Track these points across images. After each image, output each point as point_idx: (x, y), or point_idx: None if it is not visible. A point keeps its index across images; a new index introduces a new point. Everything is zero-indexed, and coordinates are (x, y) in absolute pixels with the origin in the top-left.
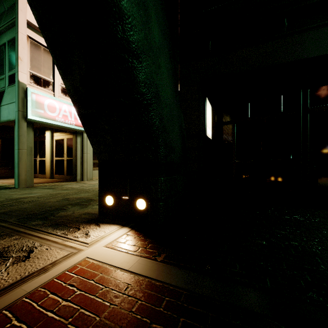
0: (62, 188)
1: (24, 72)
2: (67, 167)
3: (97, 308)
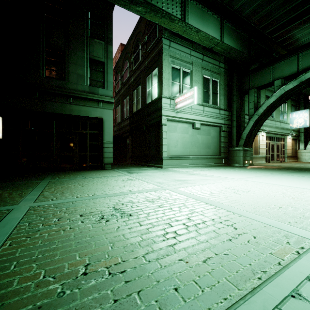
0: None
1: None
2: None
3: None
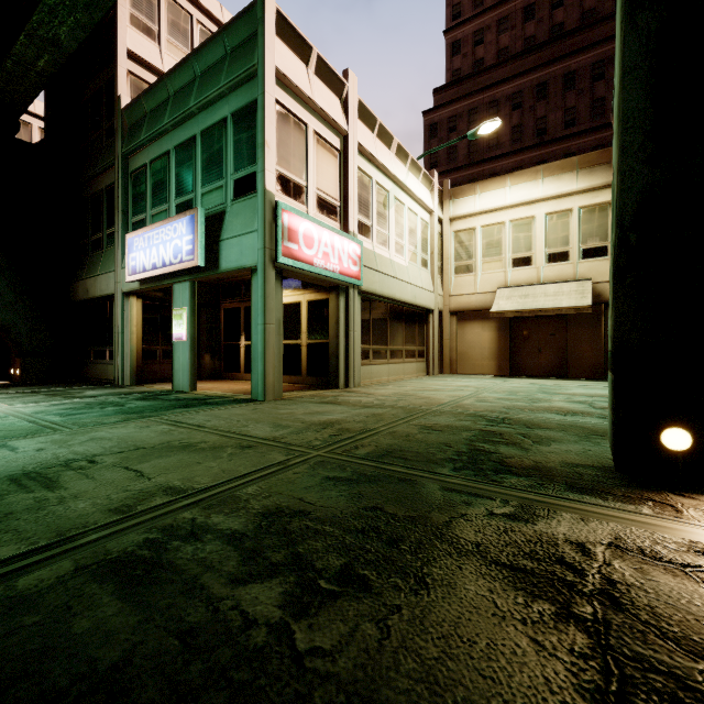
0: (350, 403)
1: (271, 171)
2: (308, 359)
3: None
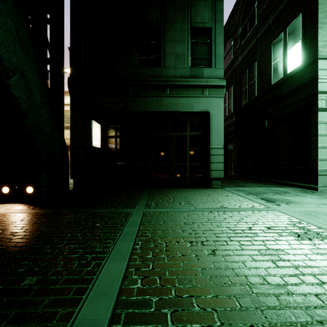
0: None
1: None
2: None
3: (1, 219)
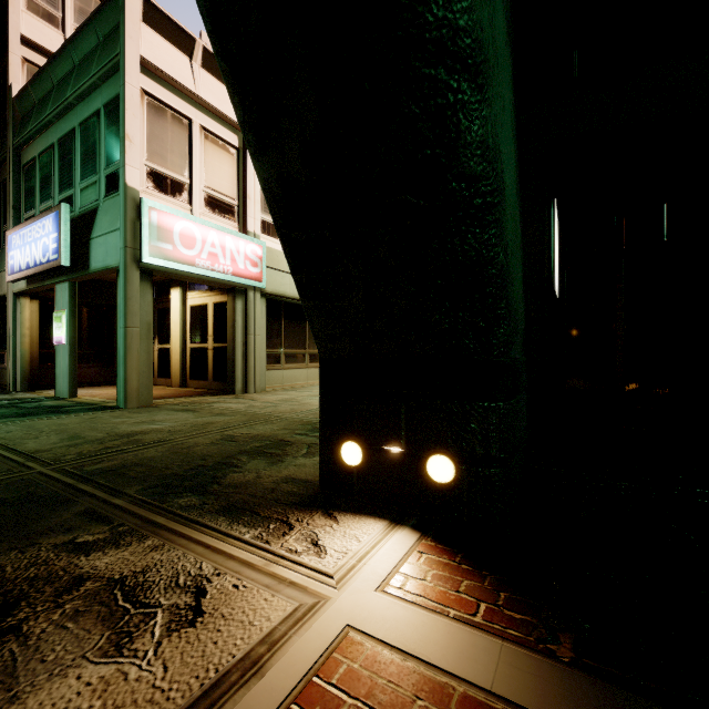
0: (211, 410)
1: (136, 166)
2: (214, 363)
3: None
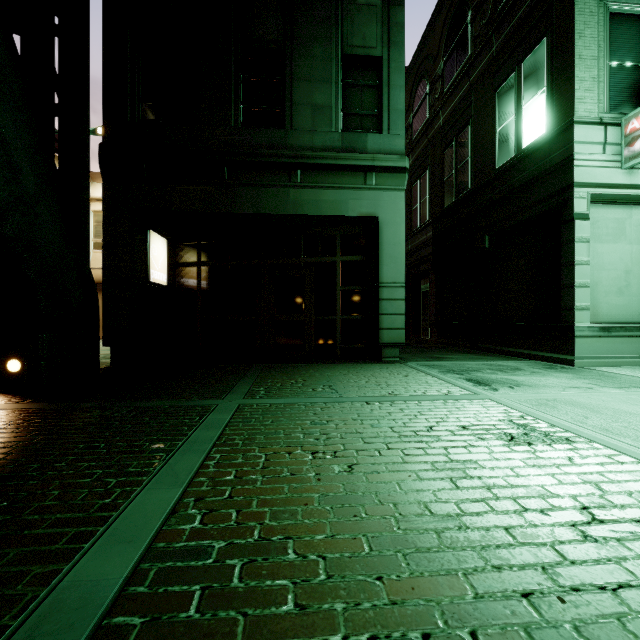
0: None
1: None
2: None
3: None
